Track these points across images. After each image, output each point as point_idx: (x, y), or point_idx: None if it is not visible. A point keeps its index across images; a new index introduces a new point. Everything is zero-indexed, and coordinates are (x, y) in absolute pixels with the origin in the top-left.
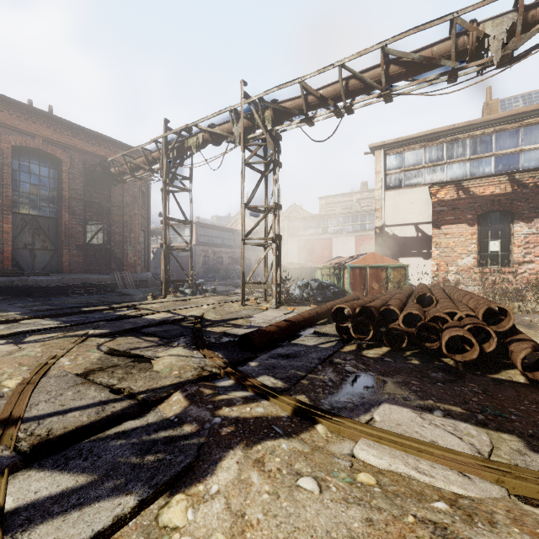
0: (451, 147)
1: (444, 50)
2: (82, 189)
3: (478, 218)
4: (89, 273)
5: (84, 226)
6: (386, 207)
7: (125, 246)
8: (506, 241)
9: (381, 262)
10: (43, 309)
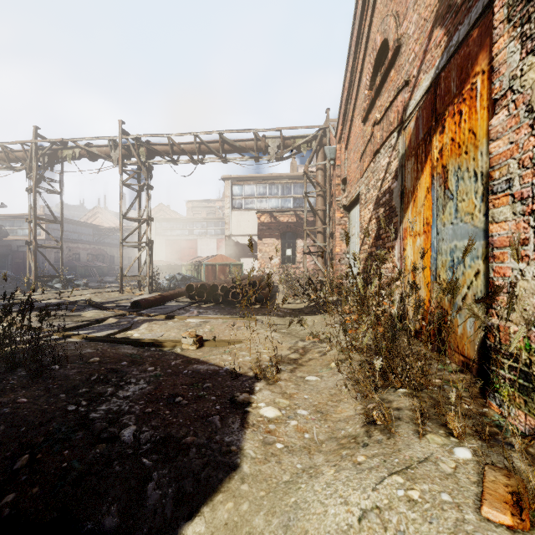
0: (271, 188)
1: (251, 146)
2: None
3: (281, 235)
4: None
5: None
6: (232, 222)
7: None
8: (294, 249)
9: (226, 261)
10: None
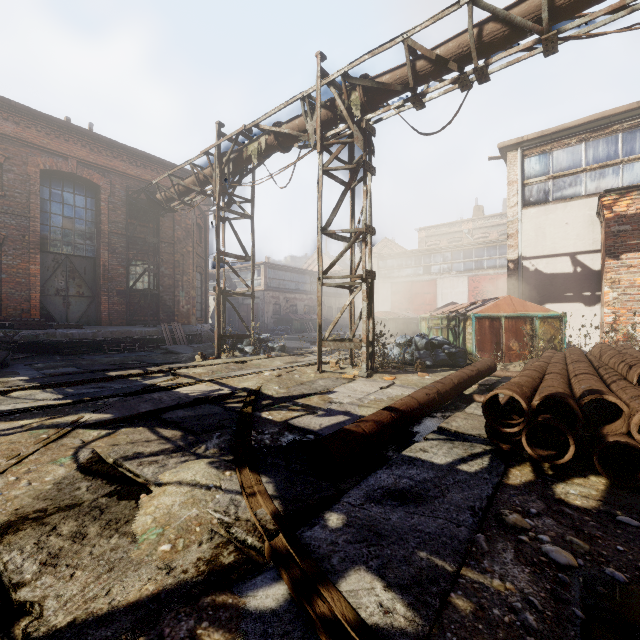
0: (632, 137)
1: None
2: (125, 221)
3: None
4: (133, 325)
5: (127, 267)
6: (524, 231)
7: (177, 291)
8: None
9: (522, 310)
10: (58, 373)
